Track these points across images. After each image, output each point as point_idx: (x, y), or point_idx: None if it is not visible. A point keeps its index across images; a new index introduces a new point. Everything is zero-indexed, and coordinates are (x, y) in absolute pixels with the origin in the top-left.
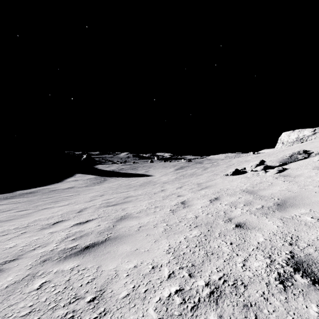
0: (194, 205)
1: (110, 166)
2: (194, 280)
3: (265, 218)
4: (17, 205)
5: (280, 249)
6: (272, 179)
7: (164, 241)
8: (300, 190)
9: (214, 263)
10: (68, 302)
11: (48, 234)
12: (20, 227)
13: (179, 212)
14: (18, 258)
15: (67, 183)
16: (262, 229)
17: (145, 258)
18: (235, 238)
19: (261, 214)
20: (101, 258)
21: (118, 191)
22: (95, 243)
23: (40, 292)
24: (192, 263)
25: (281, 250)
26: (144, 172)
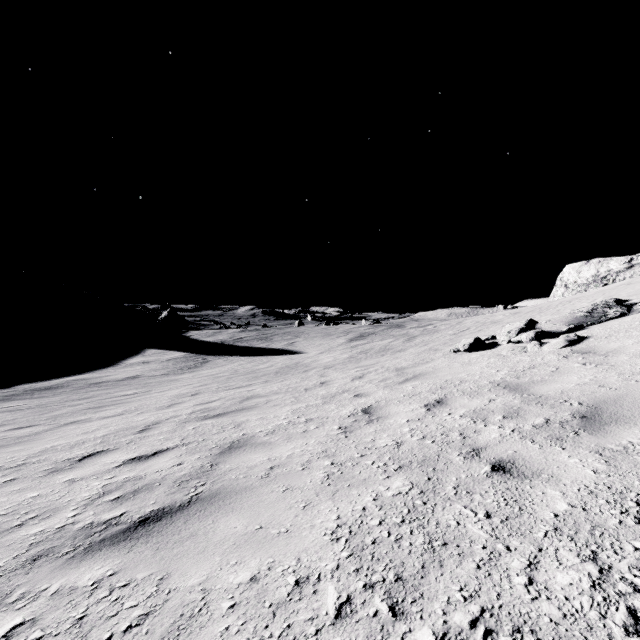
0: (392, 417)
1: (216, 334)
2: (406, 627)
3: (561, 450)
4: (15, 414)
5: (618, 535)
6: (558, 360)
7: (325, 507)
8: (626, 383)
9: (453, 572)
10: None
11: (62, 485)
12: (6, 465)
13: (358, 433)
14: None
15: (126, 368)
16: (558, 477)
17: (279, 554)
18: (494, 501)
19: (547, 439)
20: (174, 554)
21: (231, 384)
22: (164, 511)
23: None
24: (396, 573)
25: (620, 539)
26: (286, 346)
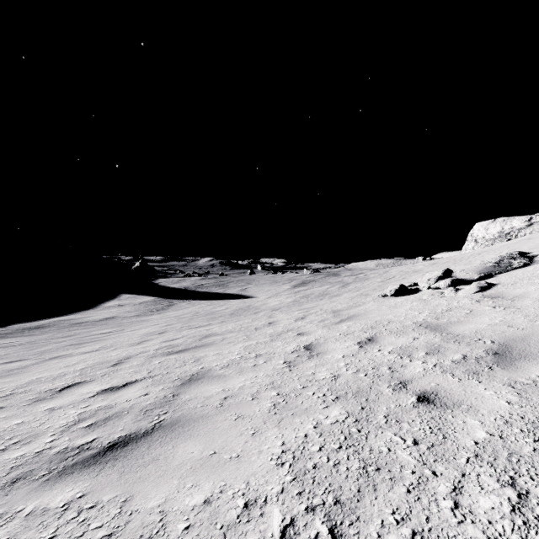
0: (330, 353)
1: (181, 281)
2: None
3: (477, 383)
4: (8, 350)
5: (533, 462)
6: (471, 303)
7: (272, 434)
8: (532, 324)
9: (386, 496)
10: None
11: (43, 413)
12: None
13: (301, 367)
14: None
15: (103, 311)
16: (476, 407)
17: (230, 477)
18: (421, 429)
19: (465, 373)
20: (137, 477)
21: (193, 324)
22: (131, 437)
23: None
24: (334, 496)
25: (535, 466)
26: (240, 291)
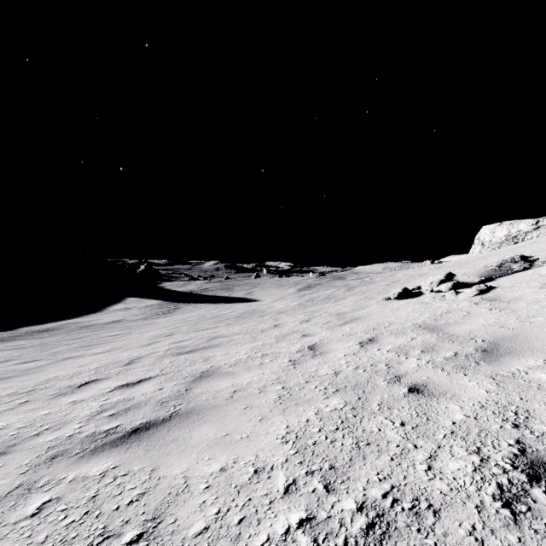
0: (332, 352)
1: (186, 285)
2: (335, 498)
3: (463, 376)
4: (21, 351)
5: (498, 436)
6: (470, 306)
7: (277, 420)
8: (522, 324)
9: (373, 463)
10: (88, 544)
11: (67, 405)
12: (19, 391)
13: (305, 365)
14: (7, 452)
15: (110, 314)
16: (459, 396)
17: (242, 452)
18: (408, 413)
19: (454, 367)
20: (160, 453)
21: (199, 327)
22: (151, 423)
23: (36, 522)
24: (330, 464)
25: (499, 439)
26: (245, 295)
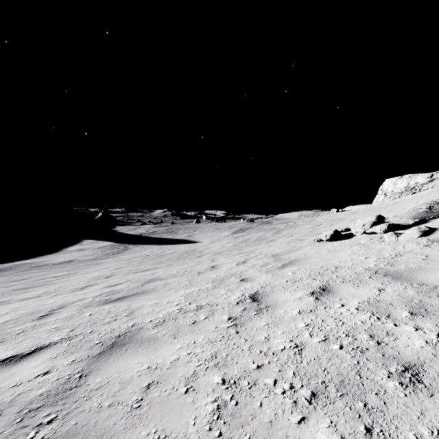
0: (281, 306)
1: (137, 228)
2: None
3: None
4: None
5: None
6: (421, 248)
7: None
8: None
9: None
10: None
11: None
12: None
13: (250, 327)
14: None
15: (65, 254)
16: None
17: None
18: None
19: None
20: None
21: (140, 267)
22: None
23: None
24: None
25: None
26: (187, 237)
